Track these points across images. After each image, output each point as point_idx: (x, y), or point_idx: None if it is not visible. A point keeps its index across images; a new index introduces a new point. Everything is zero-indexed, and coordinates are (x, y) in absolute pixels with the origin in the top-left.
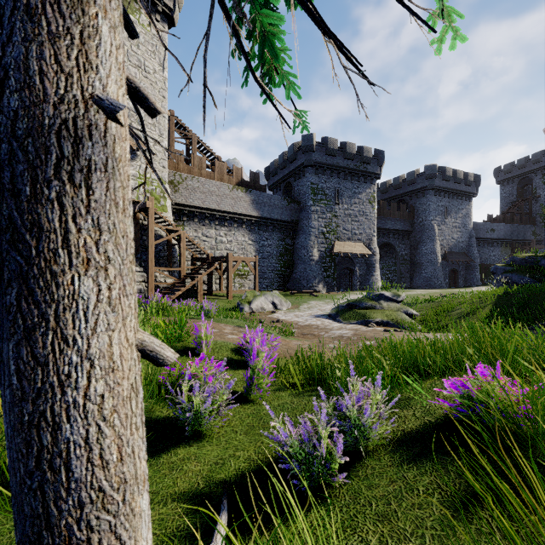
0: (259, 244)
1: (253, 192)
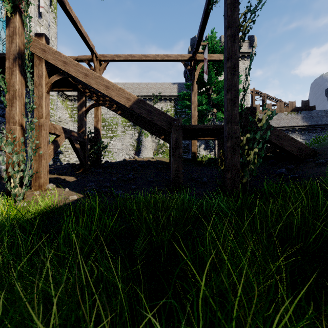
0: (308, 141)
1: (302, 112)
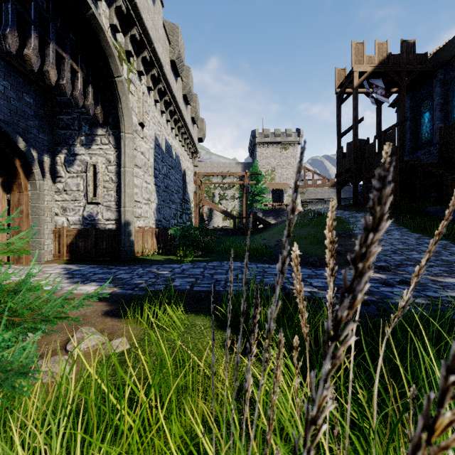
0: None
1: None
